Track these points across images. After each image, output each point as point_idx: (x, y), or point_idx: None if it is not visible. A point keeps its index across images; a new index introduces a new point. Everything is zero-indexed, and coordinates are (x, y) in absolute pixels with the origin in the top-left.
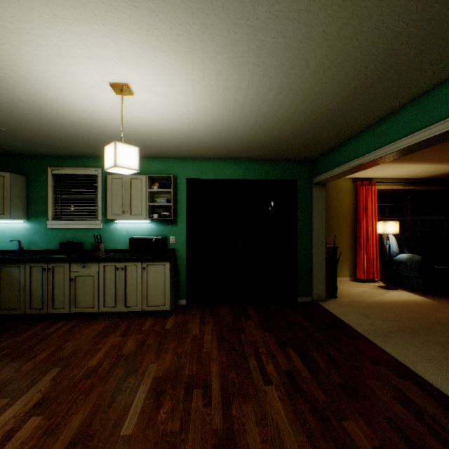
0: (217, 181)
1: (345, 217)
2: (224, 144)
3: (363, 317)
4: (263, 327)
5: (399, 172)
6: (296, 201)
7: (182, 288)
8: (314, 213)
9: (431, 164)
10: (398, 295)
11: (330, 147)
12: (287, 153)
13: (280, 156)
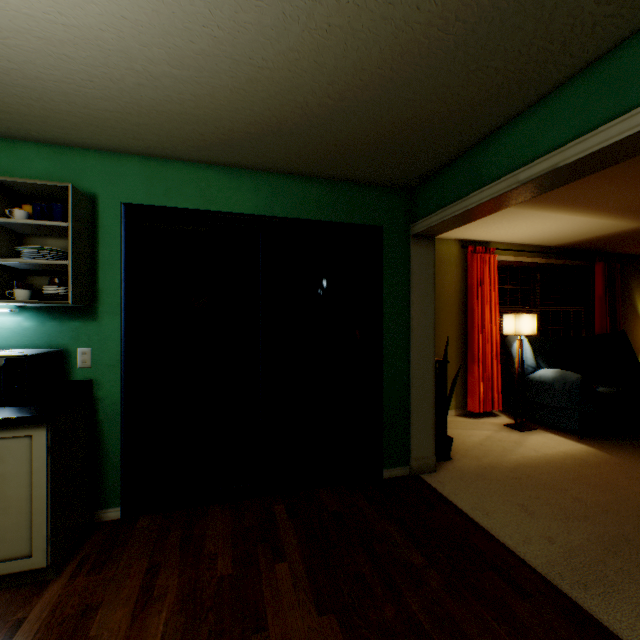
0: (206, 215)
1: (449, 307)
2: (213, 101)
3: (521, 514)
4: (316, 591)
5: (535, 232)
6: (380, 270)
7: (111, 479)
8: (414, 296)
9: (594, 216)
10: (545, 444)
11: (461, 147)
12: (367, 160)
13: (351, 166)
